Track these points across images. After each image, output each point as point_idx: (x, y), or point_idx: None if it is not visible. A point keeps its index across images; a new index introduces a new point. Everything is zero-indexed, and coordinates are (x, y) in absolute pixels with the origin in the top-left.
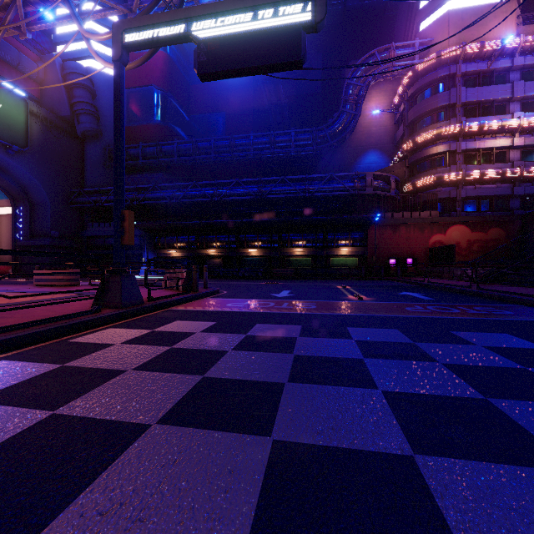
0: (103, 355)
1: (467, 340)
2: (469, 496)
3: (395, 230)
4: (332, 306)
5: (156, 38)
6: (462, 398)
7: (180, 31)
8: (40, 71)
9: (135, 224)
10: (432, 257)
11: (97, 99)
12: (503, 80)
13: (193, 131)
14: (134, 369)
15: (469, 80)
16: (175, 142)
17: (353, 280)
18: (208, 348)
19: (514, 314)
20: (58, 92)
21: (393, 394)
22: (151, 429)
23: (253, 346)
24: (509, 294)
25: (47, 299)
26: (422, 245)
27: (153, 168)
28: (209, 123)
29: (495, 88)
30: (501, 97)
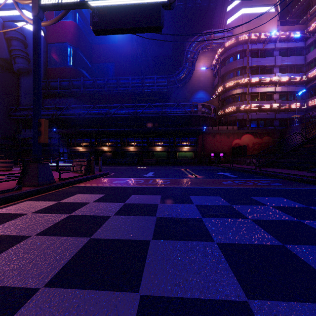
0: (15, 223)
1: (261, 202)
2: None
3: (213, 137)
4: (179, 182)
5: (63, 3)
6: (269, 245)
7: None
8: None
9: (54, 130)
10: (234, 152)
11: (28, 49)
12: (270, 55)
13: (94, 73)
14: (37, 234)
15: (253, 54)
16: (82, 79)
17: (190, 166)
18: (96, 214)
19: (282, 185)
20: (0, 41)
21: (224, 245)
22: (38, 293)
23: (128, 211)
24: (277, 173)
25: None
26: (228, 145)
27: (67, 95)
28: (104, 69)
29: (266, 59)
30: (270, 64)
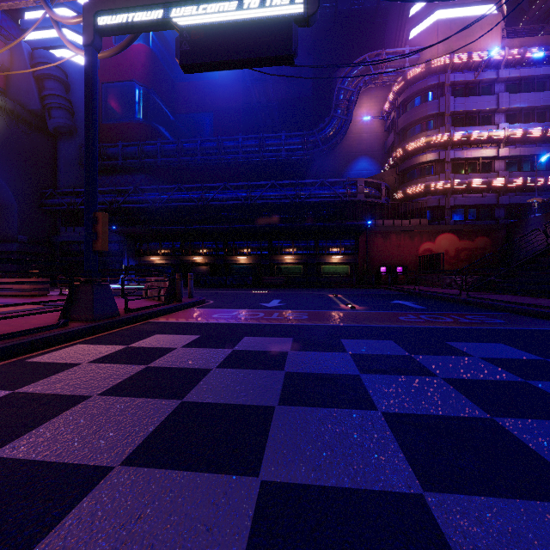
0: (65, 377)
1: (464, 352)
2: (491, 546)
3: (385, 238)
4: (324, 316)
5: (133, 23)
6: (467, 418)
7: (160, 16)
8: (5, 59)
9: (114, 229)
10: (422, 265)
11: (71, 93)
12: (489, 91)
13: (179, 131)
14: (101, 394)
15: (457, 90)
16: (158, 142)
17: (344, 289)
18: (189, 366)
19: (505, 322)
20: (27, 83)
21: (394, 416)
22: (113, 473)
23: (240, 363)
24: (498, 303)
25: (8, 312)
26: (412, 253)
27: (134, 170)
28: (196, 124)
29: (481, 98)
30: (487, 108)
